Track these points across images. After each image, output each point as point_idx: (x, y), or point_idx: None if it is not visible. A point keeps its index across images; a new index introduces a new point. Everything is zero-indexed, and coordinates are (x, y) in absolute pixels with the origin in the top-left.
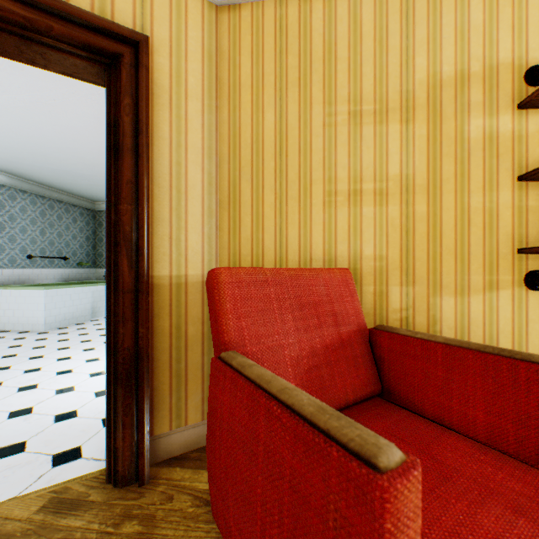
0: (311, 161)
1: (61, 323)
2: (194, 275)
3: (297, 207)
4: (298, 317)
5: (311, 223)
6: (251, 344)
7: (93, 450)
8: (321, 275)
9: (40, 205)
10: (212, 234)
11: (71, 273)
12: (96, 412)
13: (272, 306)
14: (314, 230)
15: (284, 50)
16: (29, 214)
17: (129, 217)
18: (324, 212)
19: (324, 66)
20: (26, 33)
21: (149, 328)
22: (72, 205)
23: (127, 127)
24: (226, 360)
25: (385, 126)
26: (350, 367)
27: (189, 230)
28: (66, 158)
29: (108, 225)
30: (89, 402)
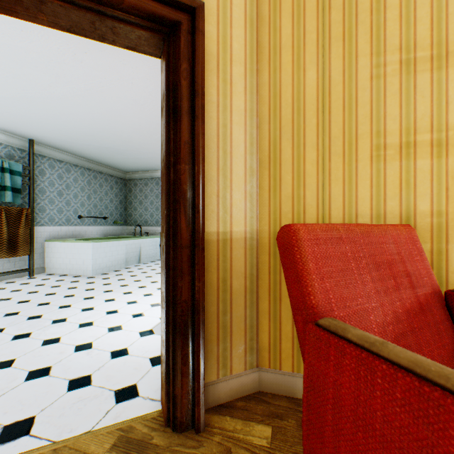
0: (356, 115)
1: (103, 270)
2: (237, 232)
3: (341, 163)
4: (375, 277)
5: (356, 179)
6: (337, 308)
7: (147, 390)
8: (388, 232)
9: (87, 176)
10: (253, 192)
11: (109, 229)
12: (143, 351)
13: (350, 265)
14: (360, 186)
15: (326, 6)
16: (79, 183)
17: (186, 176)
18: (371, 167)
19: (371, 16)
20: (101, 7)
21: (204, 282)
22: (110, 176)
23: (184, 91)
24: (334, 331)
25: (444, 72)
26: (433, 335)
27: (233, 188)
28: (108, 137)
29: (166, 184)
30: (136, 341)
